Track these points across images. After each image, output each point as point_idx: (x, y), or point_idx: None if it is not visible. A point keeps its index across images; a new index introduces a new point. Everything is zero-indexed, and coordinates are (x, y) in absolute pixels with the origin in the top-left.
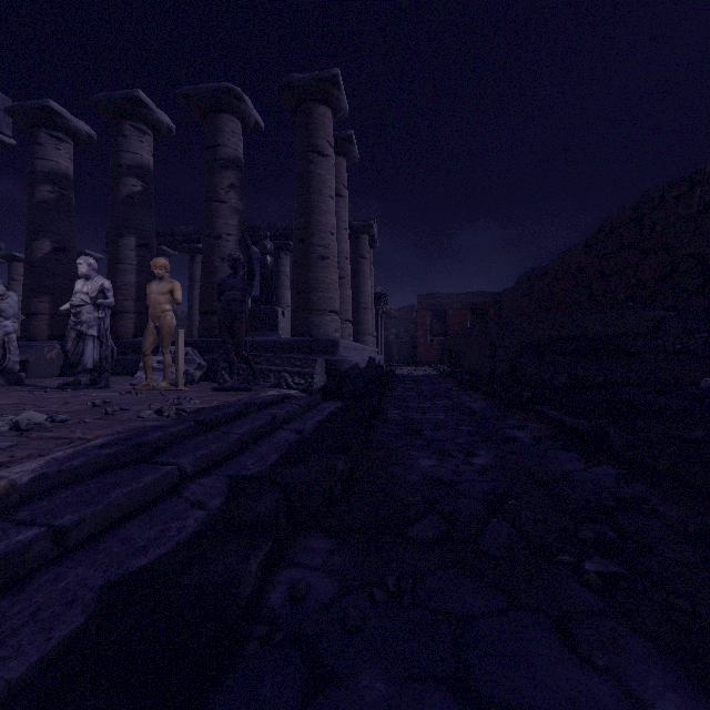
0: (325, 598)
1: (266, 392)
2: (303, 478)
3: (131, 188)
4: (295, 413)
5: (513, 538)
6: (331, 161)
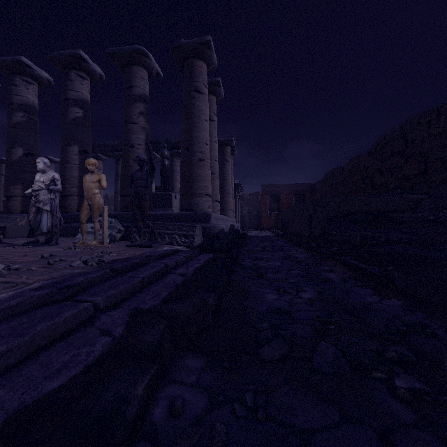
0: (197, 412)
1: (162, 247)
2: (183, 312)
3: (75, 114)
4: (181, 262)
5: (337, 357)
6: (206, 97)
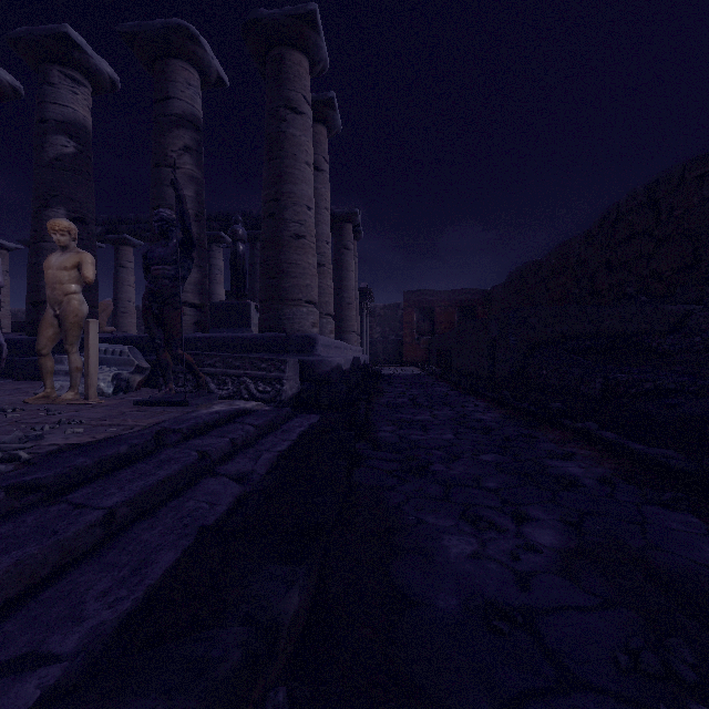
0: None
1: (211, 406)
2: None
3: (60, 148)
4: (246, 440)
5: None
6: (307, 120)
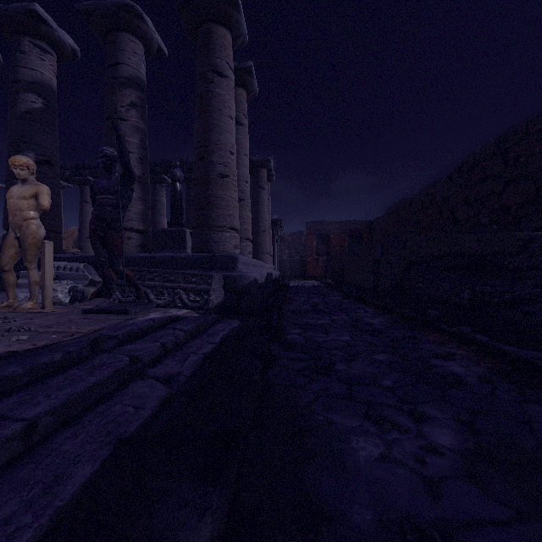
0: None
1: (147, 314)
2: None
3: (30, 104)
4: (176, 343)
5: None
6: (230, 82)
